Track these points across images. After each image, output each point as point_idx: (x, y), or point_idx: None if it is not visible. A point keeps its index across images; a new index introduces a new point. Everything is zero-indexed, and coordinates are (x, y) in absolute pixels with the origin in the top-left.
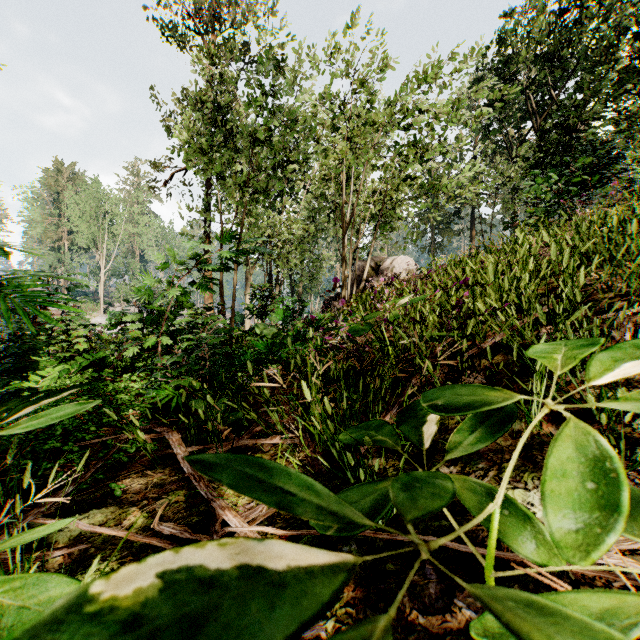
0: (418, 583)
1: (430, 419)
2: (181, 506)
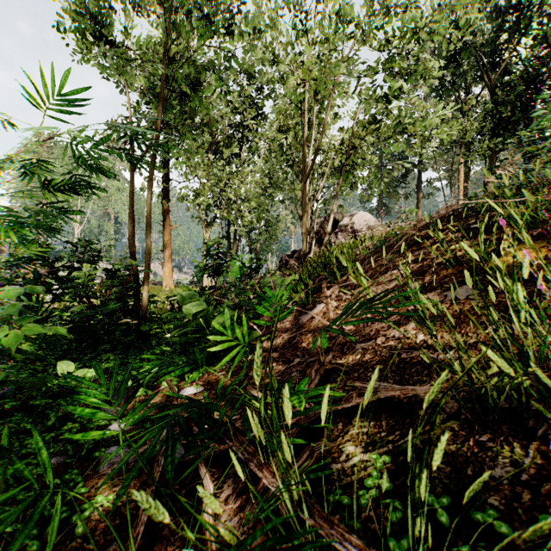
0: None
1: None
2: None
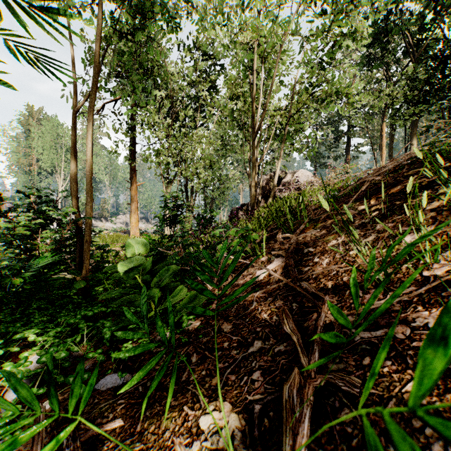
0: None
1: None
2: None
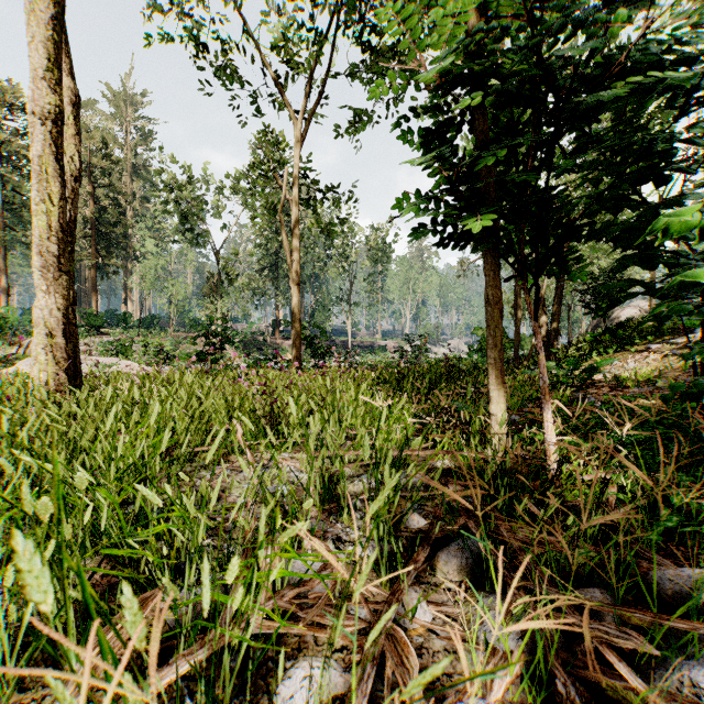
0: None
1: None
2: None
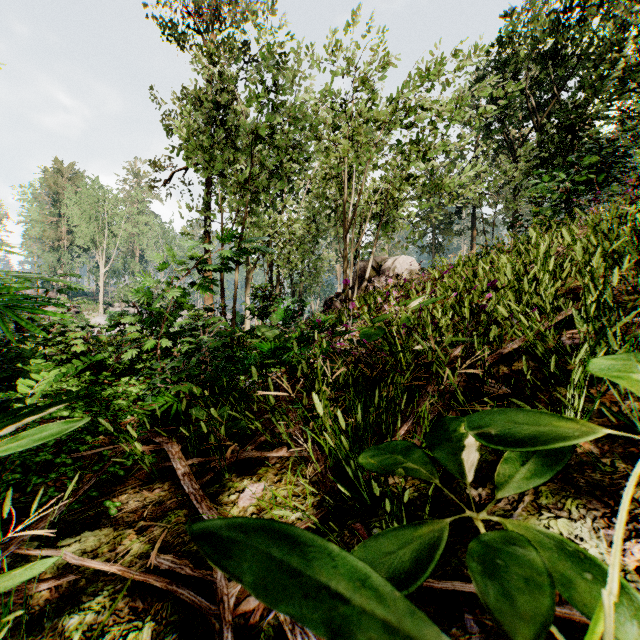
0: (458, 638)
1: (469, 444)
2: (181, 529)
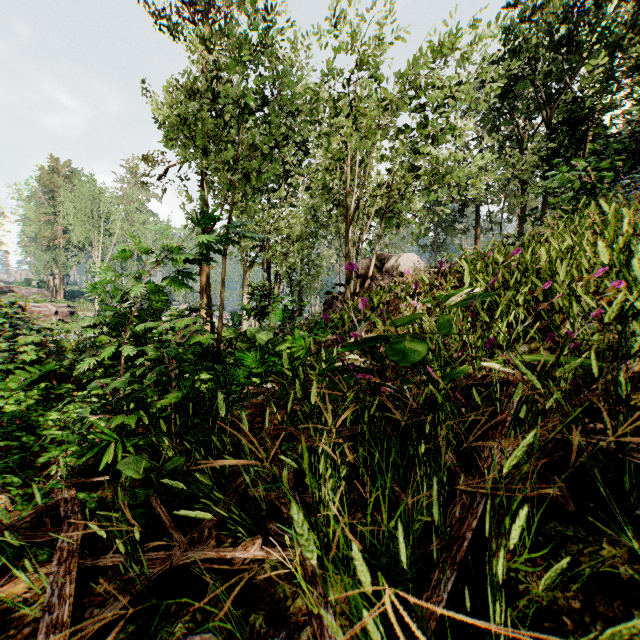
0: None
1: None
2: None
